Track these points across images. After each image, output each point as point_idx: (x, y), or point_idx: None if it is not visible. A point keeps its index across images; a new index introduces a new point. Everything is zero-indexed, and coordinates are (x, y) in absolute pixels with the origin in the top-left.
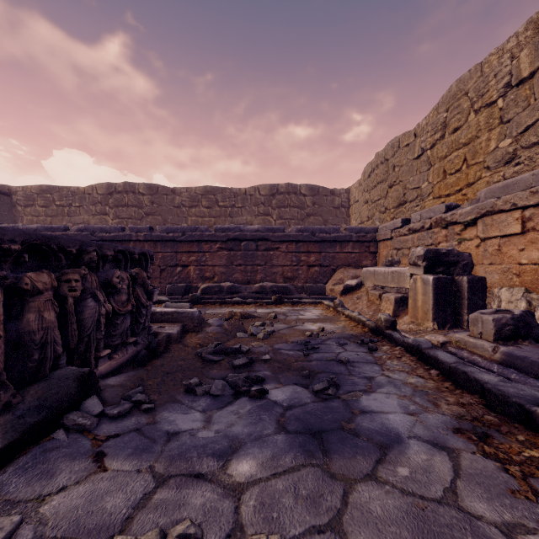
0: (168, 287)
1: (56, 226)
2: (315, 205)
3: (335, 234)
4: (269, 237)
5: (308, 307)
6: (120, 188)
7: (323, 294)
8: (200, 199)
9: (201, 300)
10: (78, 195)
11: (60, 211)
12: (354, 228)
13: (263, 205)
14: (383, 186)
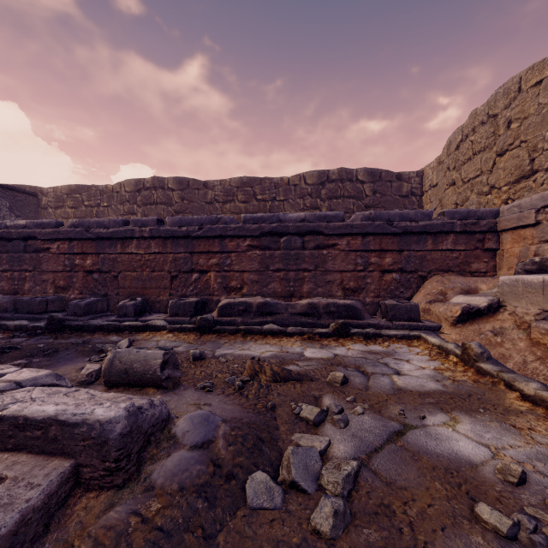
0: (171, 304)
1: (46, 222)
2: (376, 193)
3: (426, 222)
4: (322, 229)
5: (397, 347)
6: (149, 184)
7: (416, 319)
8: (235, 192)
9: (215, 326)
10: (106, 194)
11: (88, 212)
12: (456, 212)
13: (309, 197)
14: (487, 155)
